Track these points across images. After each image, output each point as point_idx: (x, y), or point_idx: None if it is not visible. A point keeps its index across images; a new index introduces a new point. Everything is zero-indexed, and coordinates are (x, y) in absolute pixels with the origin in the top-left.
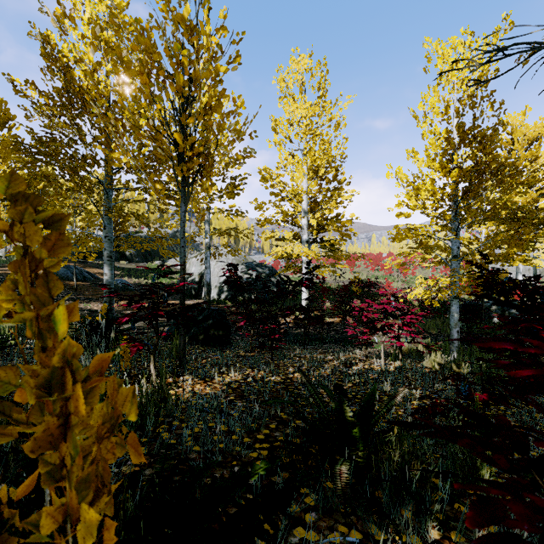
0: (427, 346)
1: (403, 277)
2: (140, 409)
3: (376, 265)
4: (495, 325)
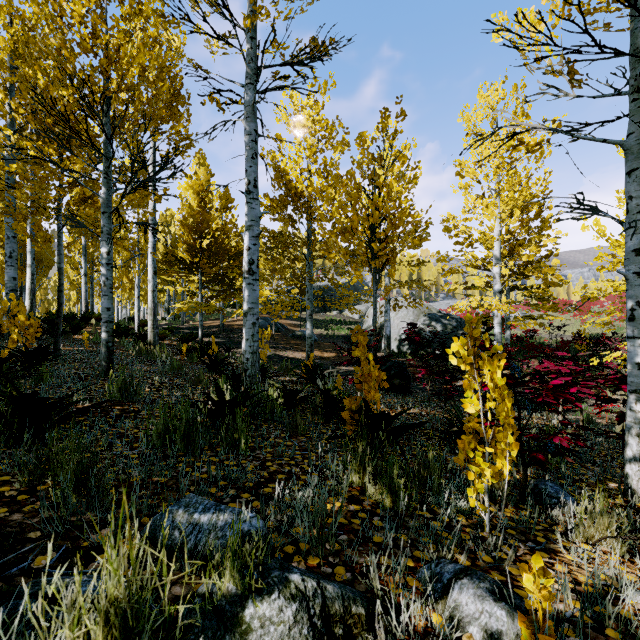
0: None
1: None
2: None
3: None
4: None
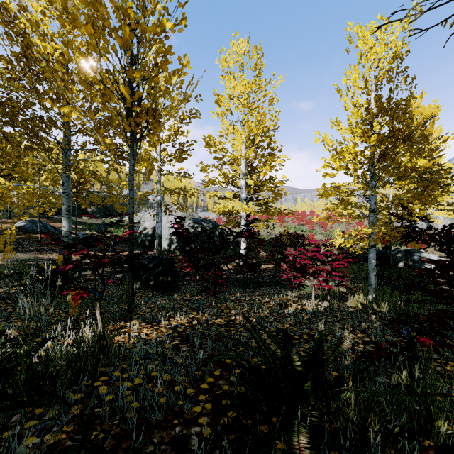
0: (349, 288)
1: (323, 231)
2: (78, 361)
3: (302, 221)
4: (401, 270)
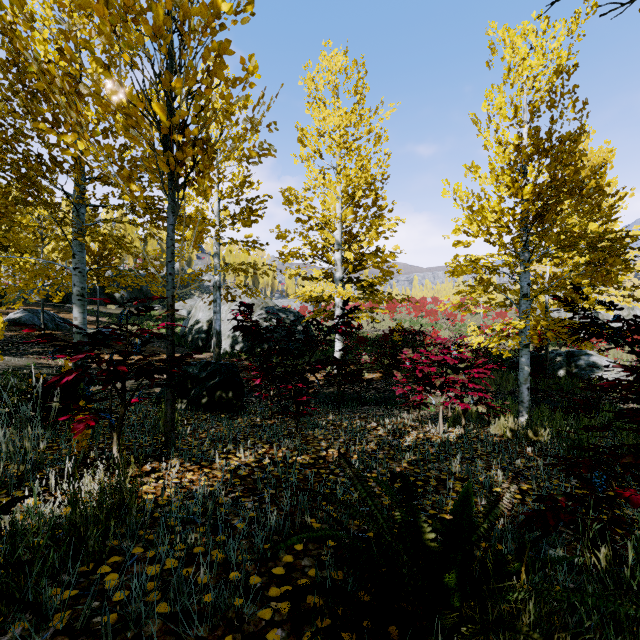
0: (491, 407)
1: (450, 325)
2: (72, 532)
3: (420, 311)
4: (561, 380)
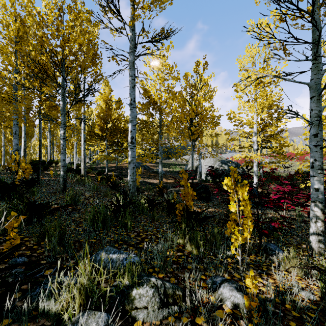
0: None
1: None
2: None
3: None
4: None
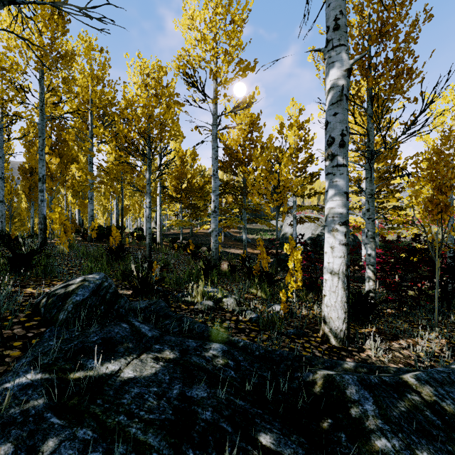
0: None
1: None
2: None
3: None
4: None
